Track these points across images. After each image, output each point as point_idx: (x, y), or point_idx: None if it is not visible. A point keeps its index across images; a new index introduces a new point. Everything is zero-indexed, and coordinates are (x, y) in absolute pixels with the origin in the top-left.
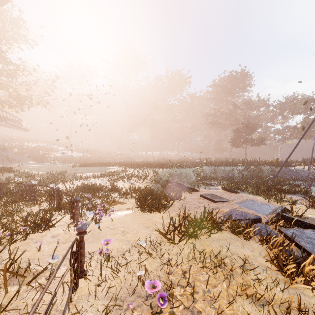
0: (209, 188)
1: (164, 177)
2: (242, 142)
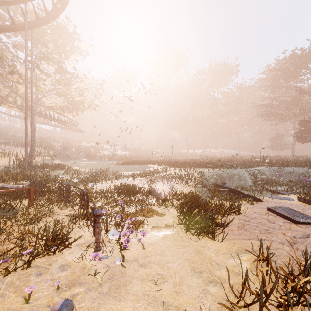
0: (277, 197)
1: (211, 179)
2: None
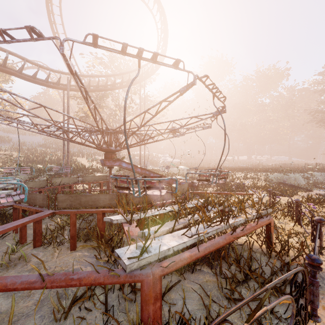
0: (324, 190)
1: (273, 180)
2: None
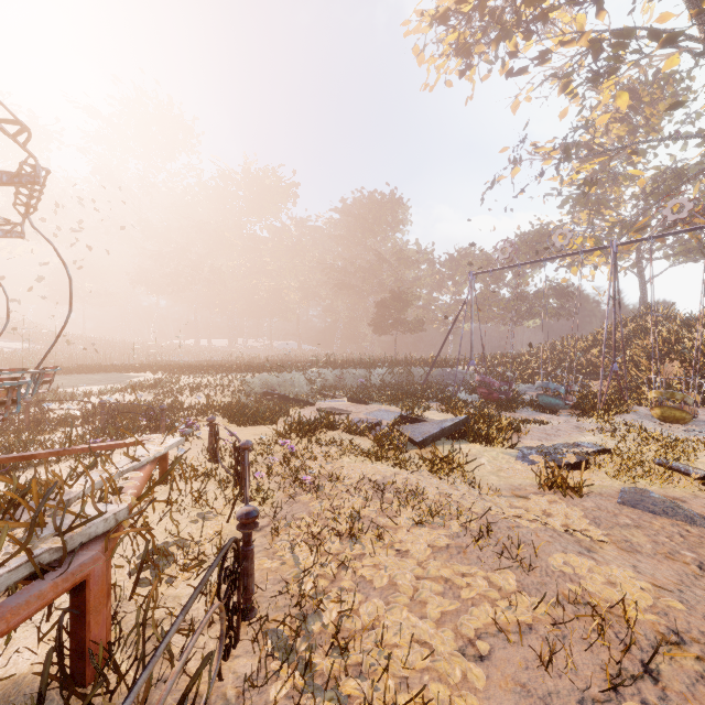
0: (331, 401)
1: (256, 388)
2: (390, 326)
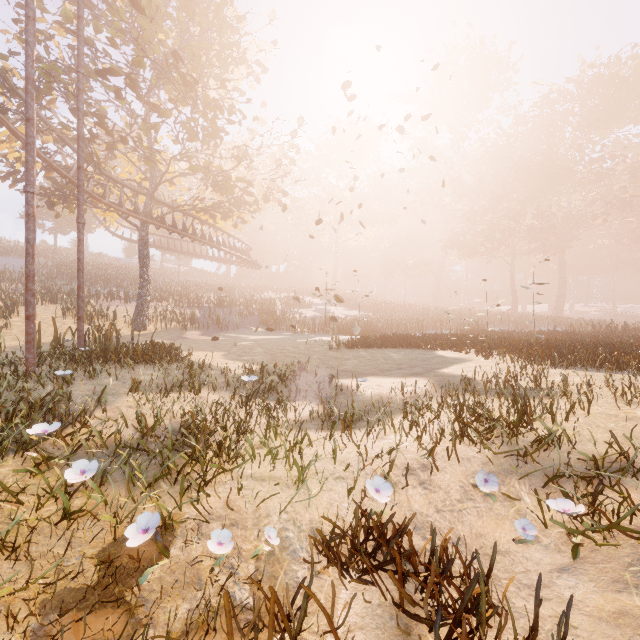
0: None
1: None
2: None
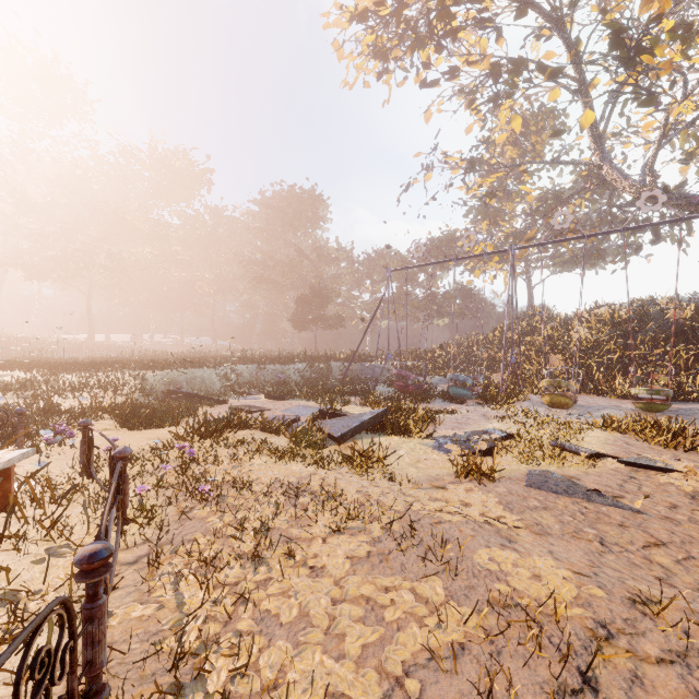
0: (246, 398)
1: (159, 386)
2: (310, 321)
